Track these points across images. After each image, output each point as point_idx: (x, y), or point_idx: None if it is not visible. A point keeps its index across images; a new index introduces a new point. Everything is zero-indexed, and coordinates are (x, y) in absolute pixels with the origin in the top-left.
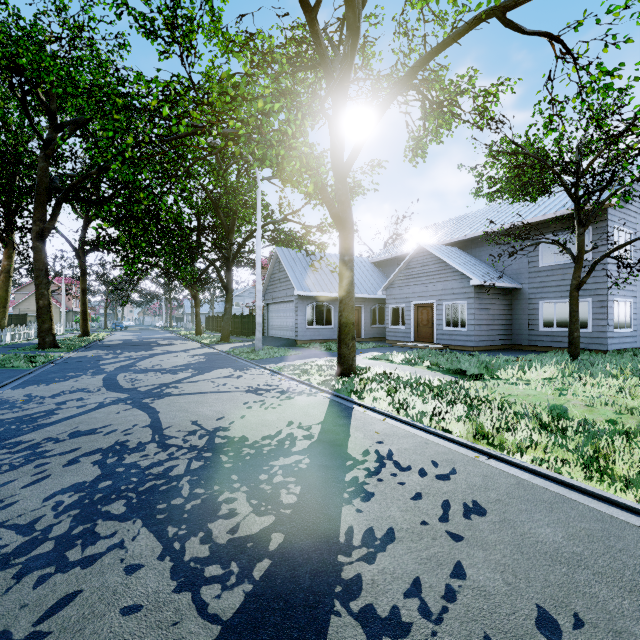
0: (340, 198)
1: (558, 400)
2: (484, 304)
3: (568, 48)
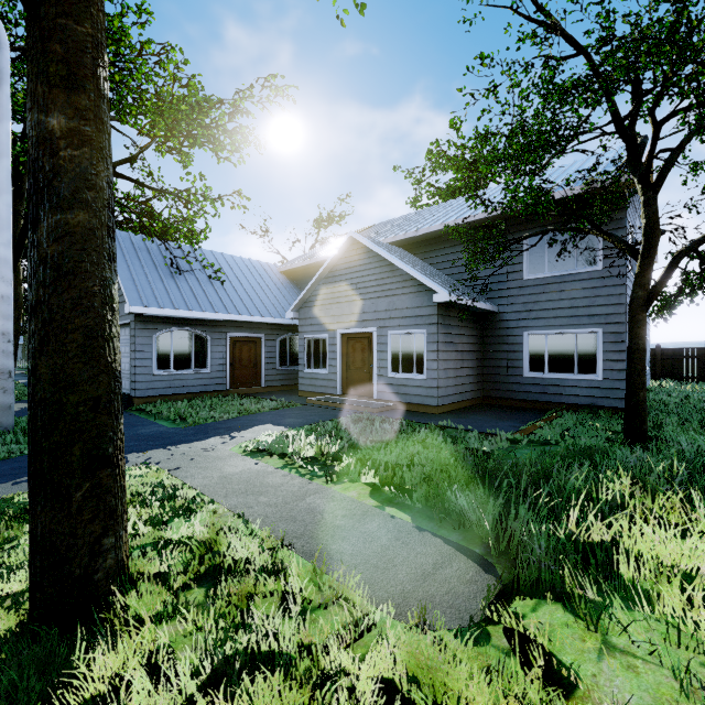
0: None
1: None
2: (451, 335)
3: None
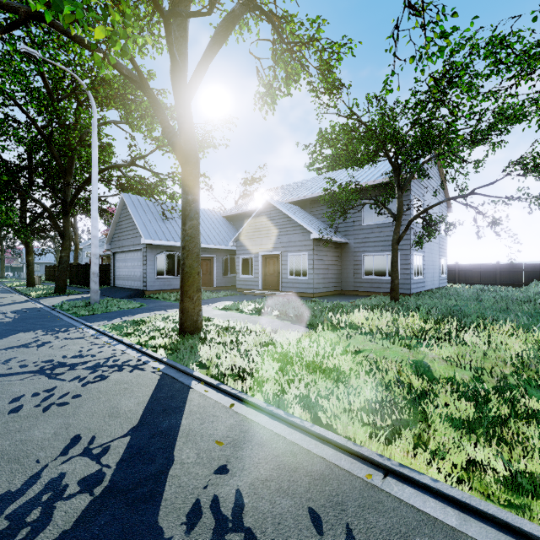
0: (182, 126)
1: (416, 354)
2: (321, 255)
3: None
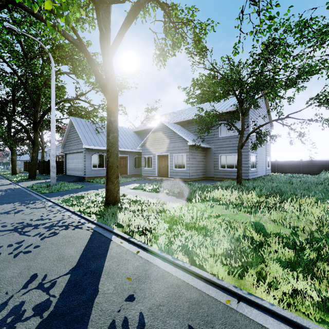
0: (107, 73)
1: (255, 218)
2: (194, 155)
3: None
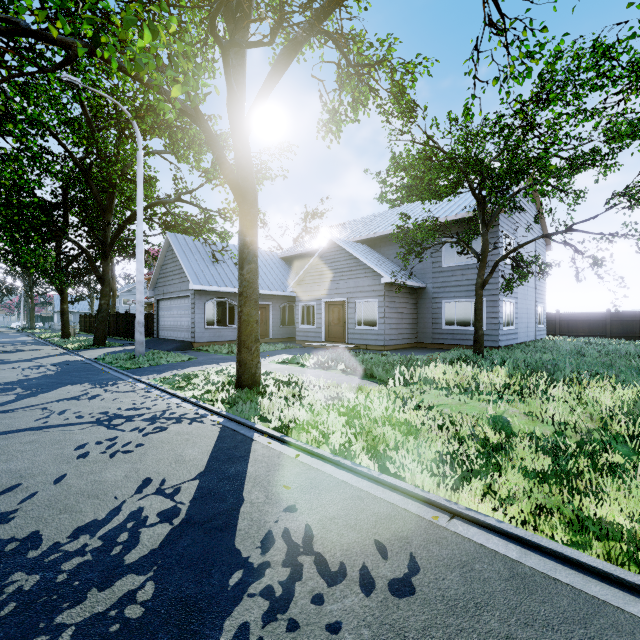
0: (240, 161)
1: (495, 409)
2: (394, 302)
3: (500, 9)
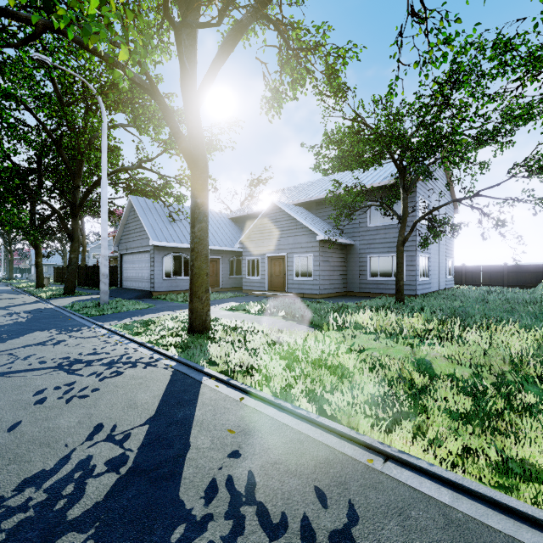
0: (192, 131)
1: (418, 352)
2: (327, 257)
3: None
